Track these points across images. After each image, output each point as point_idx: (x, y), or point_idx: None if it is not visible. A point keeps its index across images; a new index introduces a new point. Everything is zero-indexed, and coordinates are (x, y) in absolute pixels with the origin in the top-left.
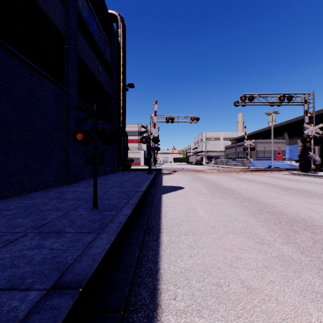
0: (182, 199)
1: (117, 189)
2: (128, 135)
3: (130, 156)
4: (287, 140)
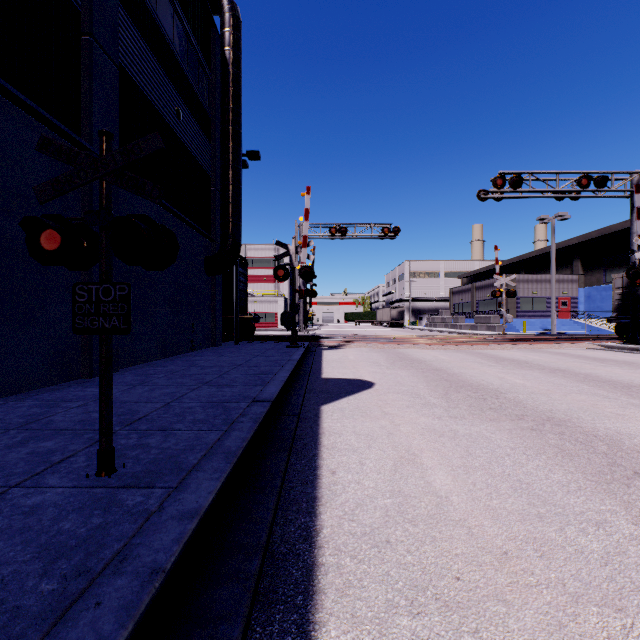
0: (374, 422)
1: (207, 390)
2: (253, 266)
3: (257, 309)
4: (580, 276)
